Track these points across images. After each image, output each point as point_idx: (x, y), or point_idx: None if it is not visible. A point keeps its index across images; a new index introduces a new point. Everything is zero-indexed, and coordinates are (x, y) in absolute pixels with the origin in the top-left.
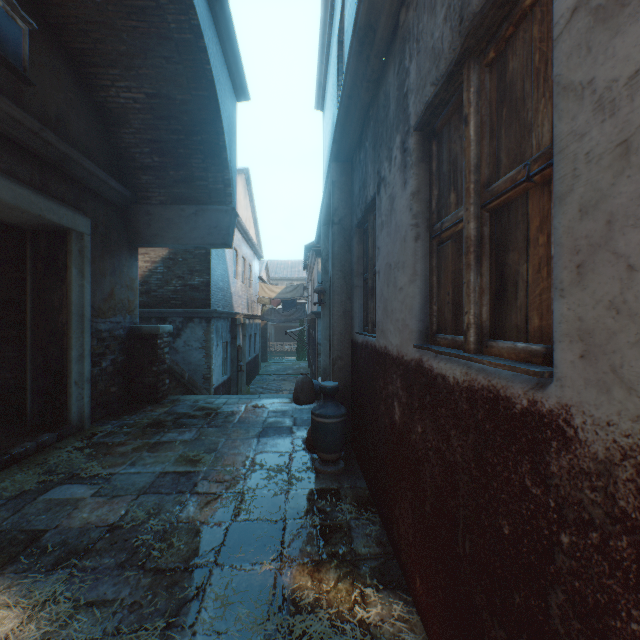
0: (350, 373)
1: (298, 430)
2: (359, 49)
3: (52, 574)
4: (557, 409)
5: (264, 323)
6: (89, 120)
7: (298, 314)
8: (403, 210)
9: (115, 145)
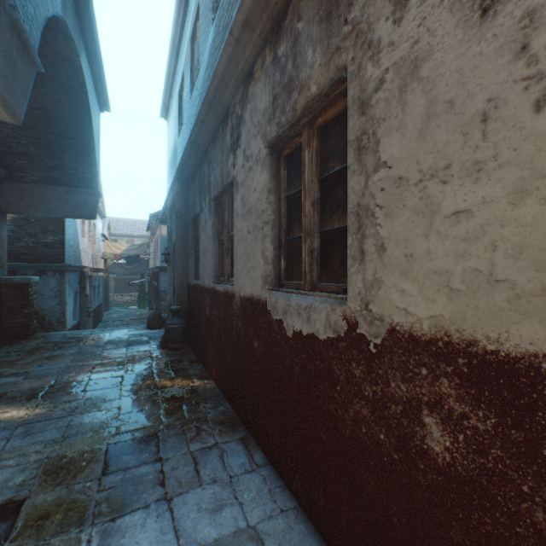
0: (187, 303)
1: (154, 341)
2: (192, 146)
3: (30, 401)
4: (234, 291)
5: (106, 276)
6: None
7: (142, 268)
8: (210, 228)
9: None
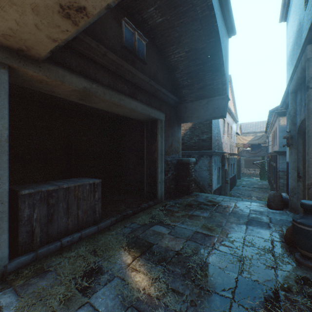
0: None
1: (274, 226)
2: None
3: (157, 266)
4: None
5: (238, 157)
6: (163, 72)
7: (261, 152)
8: None
9: (172, 80)
